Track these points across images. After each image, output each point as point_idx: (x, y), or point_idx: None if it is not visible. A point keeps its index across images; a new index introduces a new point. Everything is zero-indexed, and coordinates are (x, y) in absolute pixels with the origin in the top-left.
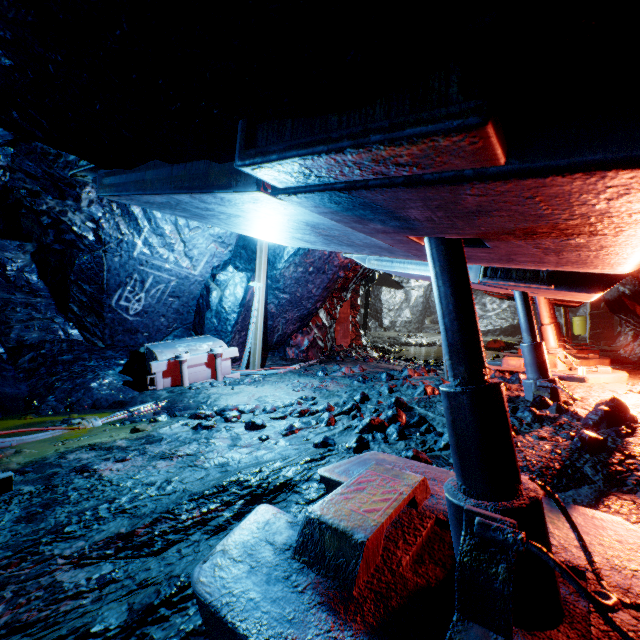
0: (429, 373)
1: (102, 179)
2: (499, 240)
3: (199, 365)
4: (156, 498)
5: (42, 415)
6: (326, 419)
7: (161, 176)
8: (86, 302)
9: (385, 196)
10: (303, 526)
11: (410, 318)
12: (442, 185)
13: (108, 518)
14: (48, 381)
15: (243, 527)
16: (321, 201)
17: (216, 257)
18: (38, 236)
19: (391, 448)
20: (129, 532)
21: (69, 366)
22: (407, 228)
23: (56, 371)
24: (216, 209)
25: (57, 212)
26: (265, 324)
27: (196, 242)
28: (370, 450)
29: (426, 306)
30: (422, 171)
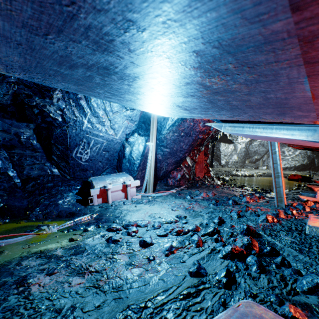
0: (260, 199)
1: None
2: None
3: (117, 191)
4: None
5: (30, 220)
6: (196, 241)
7: None
8: (60, 155)
9: None
10: None
11: (237, 160)
12: None
13: None
14: (38, 199)
15: None
16: None
17: (128, 128)
18: (34, 120)
19: (256, 285)
20: None
21: (50, 190)
22: None
23: (43, 192)
24: (72, 56)
25: (41, 106)
26: (155, 166)
27: (116, 120)
28: (238, 286)
29: (246, 153)
30: None
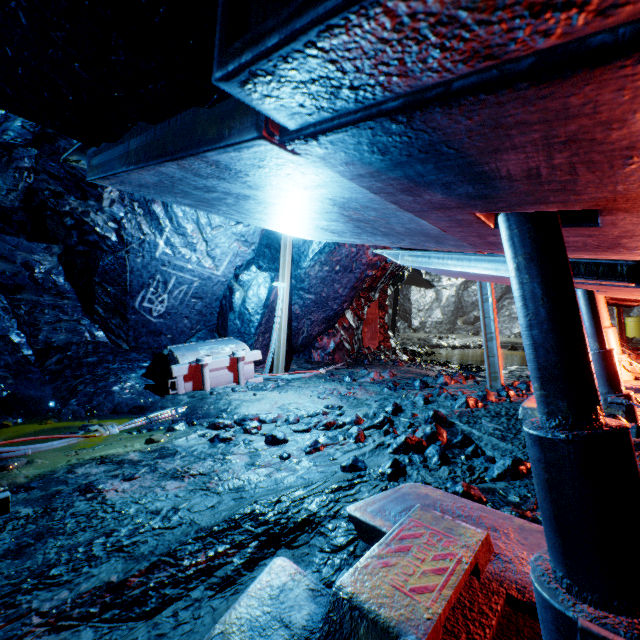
0: (467, 380)
1: (91, 160)
2: (629, 211)
3: (221, 369)
4: (159, 532)
5: (63, 419)
6: (355, 434)
7: (144, 143)
8: (110, 304)
9: (474, 120)
10: (328, 608)
11: (441, 319)
12: (627, 61)
13: (101, 558)
14: (72, 384)
15: (252, 594)
16: (356, 149)
17: (239, 256)
18: (63, 238)
19: (433, 476)
20: (120, 581)
21: (93, 368)
22: (482, 197)
23: (80, 373)
24: (218, 187)
25: (79, 213)
26: (289, 326)
27: (218, 241)
28: (407, 477)
29: (458, 306)
30: (589, 26)
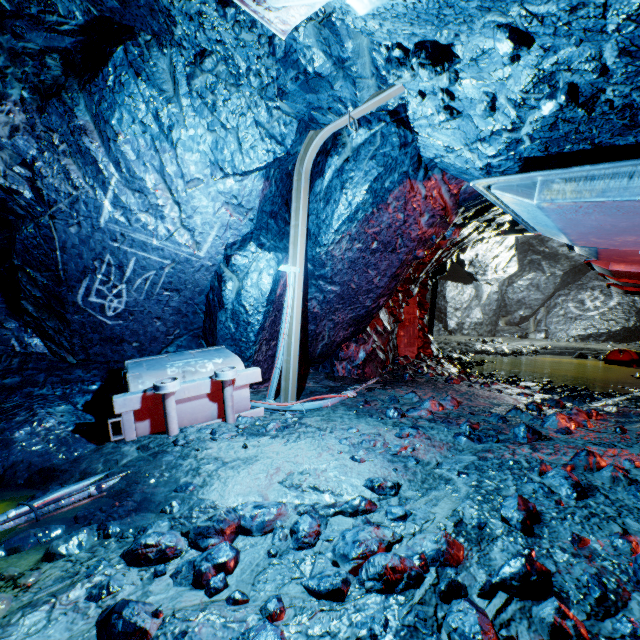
0: (590, 420)
1: None
2: None
3: (197, 398)
4: None
5: None
6: None
7: None
8: (41, 298)
9: None
10: None
11: (481, 319)
12: None
13: None
14: None
15: None
16: None
17: (230, 229)
18: None
19: None
20: None
21: (7, 396)
22: None
23: None
24: None
25: None
26: (304, 329)
27: (197, 204)
28: None
29: (501, 304)
30: None
